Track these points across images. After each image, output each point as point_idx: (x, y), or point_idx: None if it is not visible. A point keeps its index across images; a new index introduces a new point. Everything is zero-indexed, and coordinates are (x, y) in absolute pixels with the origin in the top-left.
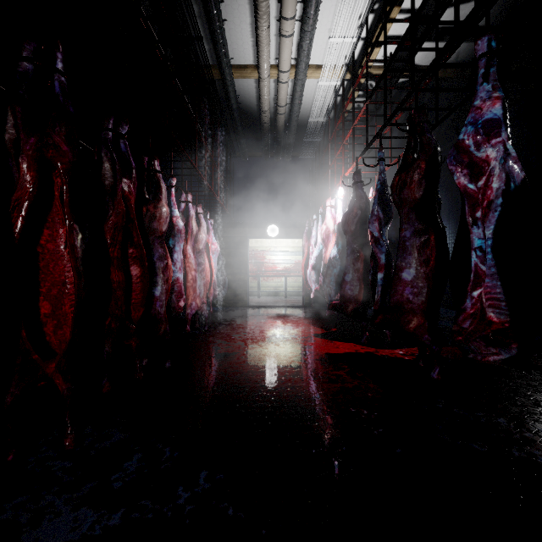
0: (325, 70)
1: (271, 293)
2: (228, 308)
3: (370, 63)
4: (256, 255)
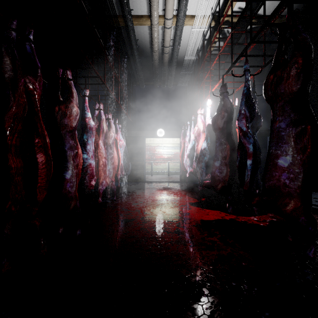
0: (197, 19)
1: (159, 173)
2: (131, 183)
3: (229, 12)
4: (150, 149)
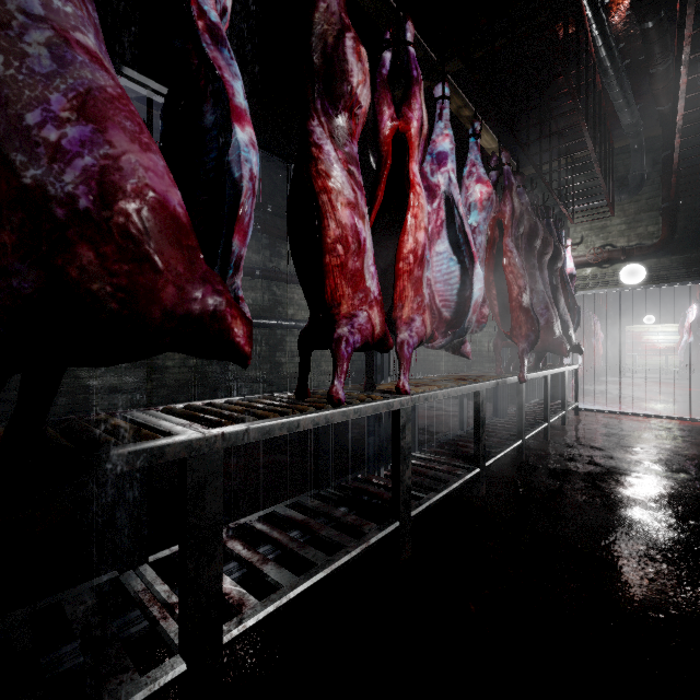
0: None
1: (649, 371)
2: (606, 377)
3: None
4: (631, 335)
